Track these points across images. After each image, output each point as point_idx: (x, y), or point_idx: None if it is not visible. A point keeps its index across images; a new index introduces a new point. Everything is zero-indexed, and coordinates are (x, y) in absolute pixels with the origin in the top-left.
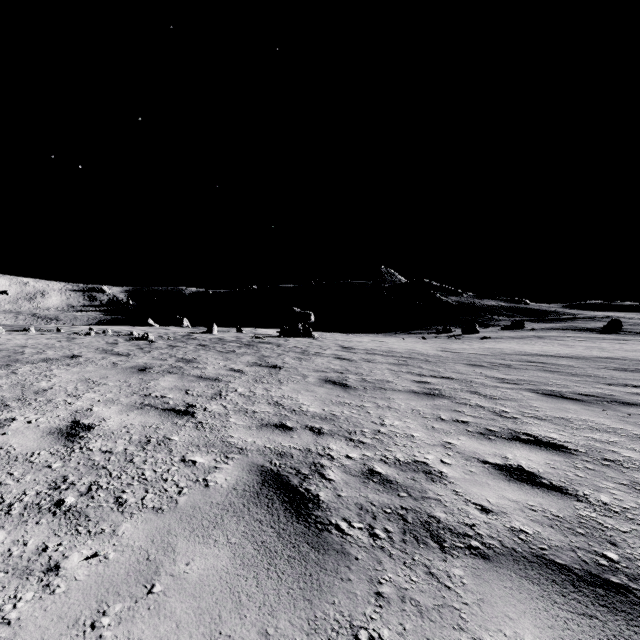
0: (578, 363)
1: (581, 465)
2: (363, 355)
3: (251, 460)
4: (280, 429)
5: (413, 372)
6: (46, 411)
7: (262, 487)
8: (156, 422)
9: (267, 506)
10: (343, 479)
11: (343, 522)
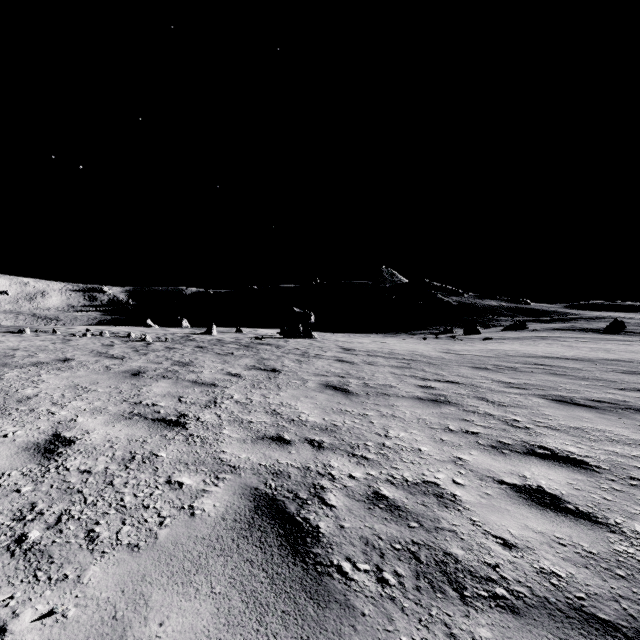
0: (585, 366)
1: (607, 485)
2: (364, 357)
3: (244, 481)
4: (277, 443)
5: (416, 376)
6: (26, 422)
7: (255, 516)
8: (143, 435)
9: (259, 541)
10: (346, 505)
11: (346, 562)
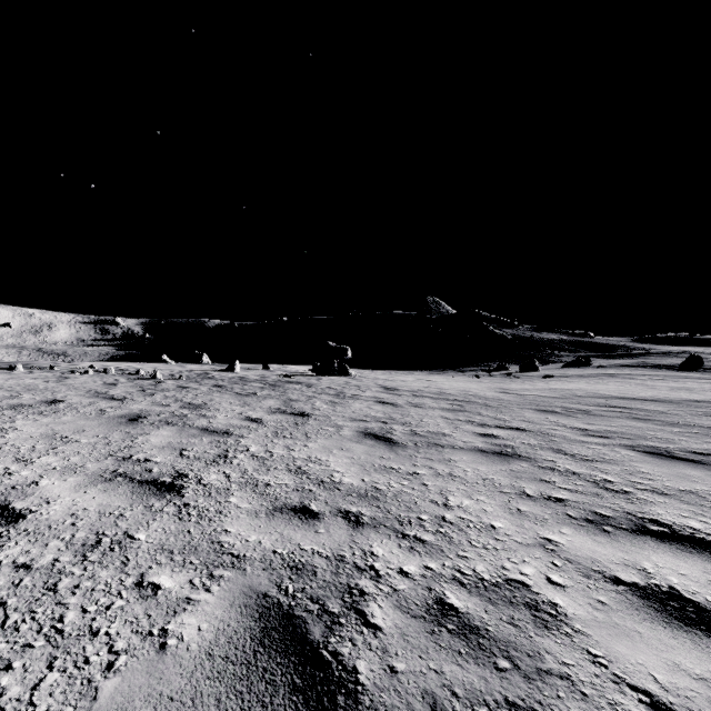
0: (670, 408)
1: None
2: (409, 398)
3: (249, 582)
4: (300, 516)
5: (473, 421)
6: None
7: (258, 649)
8: (122, 505)
9: (261, 704)
10: (397, 625)
11: None
